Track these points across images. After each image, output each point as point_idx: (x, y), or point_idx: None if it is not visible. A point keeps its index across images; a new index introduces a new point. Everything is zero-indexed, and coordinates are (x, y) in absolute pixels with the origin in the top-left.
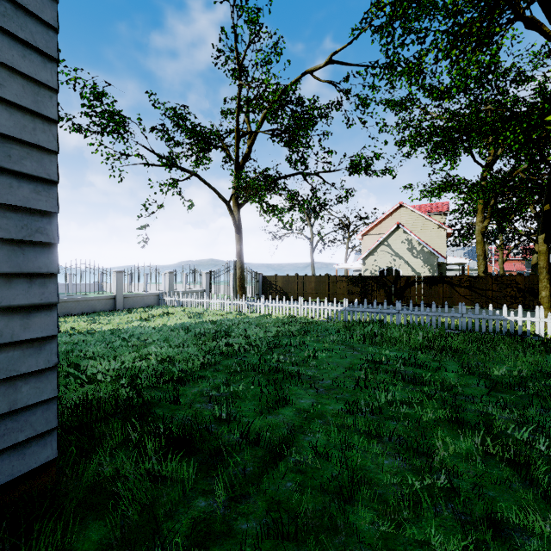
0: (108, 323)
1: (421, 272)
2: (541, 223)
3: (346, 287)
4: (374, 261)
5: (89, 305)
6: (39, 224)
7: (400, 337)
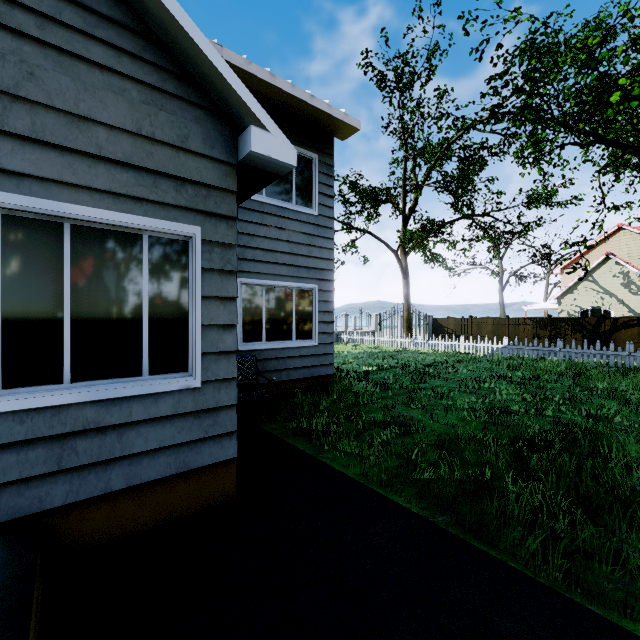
0: None
1: None
2: None
3: (531, 331)
4: (573, 300)
5: None
6: (330, 295)
7: (544, 368)
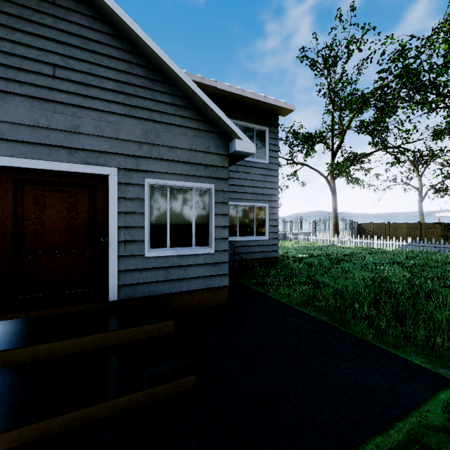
0: None
1: None
2: None
3: (440, 233)
4: None
5: None
6: (276, 210)
7: (435, 259)
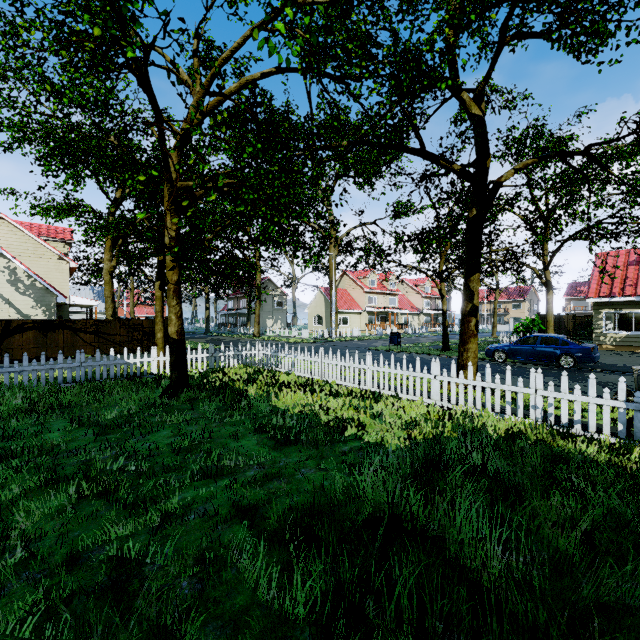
0: None
1: (32, 315)
2: (157, 271)
3: None
4: None
5: None
6: None
7: None
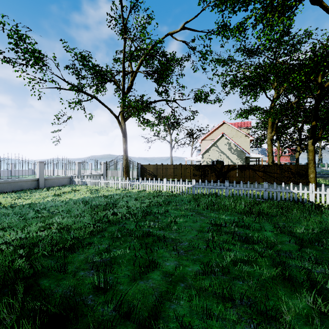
0: (29, 198)
1: (236, 162)
2: (310, 133)
3: (192, 172)
4: (209, 156)
5: (18, 185)
6: None
7: (230, 205)
